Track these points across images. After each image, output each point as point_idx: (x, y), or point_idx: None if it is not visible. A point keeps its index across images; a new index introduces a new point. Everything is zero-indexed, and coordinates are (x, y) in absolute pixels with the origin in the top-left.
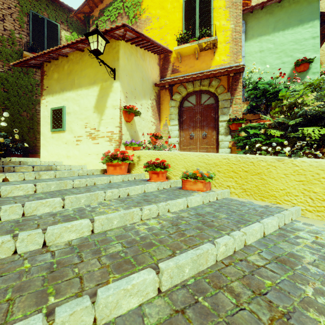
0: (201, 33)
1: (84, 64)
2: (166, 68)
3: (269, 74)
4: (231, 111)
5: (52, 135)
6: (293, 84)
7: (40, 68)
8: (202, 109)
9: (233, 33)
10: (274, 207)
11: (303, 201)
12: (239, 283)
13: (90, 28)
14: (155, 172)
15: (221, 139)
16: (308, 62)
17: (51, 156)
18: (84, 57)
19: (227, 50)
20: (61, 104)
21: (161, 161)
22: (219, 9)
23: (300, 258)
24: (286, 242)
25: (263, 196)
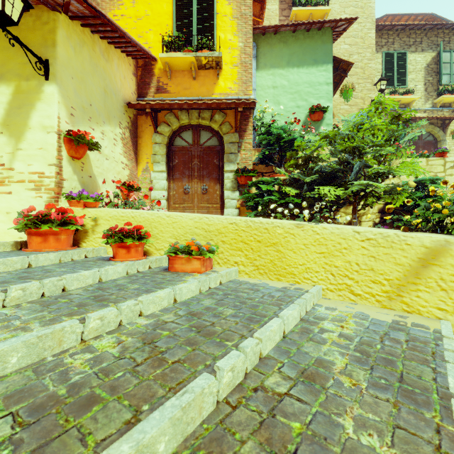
0: (200, 43)
1: None
2: (147, 82)
3: (283, 117)
4: (240, 159)
5: None
6: (308, 134)
7: None
8: (201, 152)
9: (242, 54)
10: (294, 289)
11: (325, 279)
12: (254, 442)
13: None
14: (123, 245)
15: (226, 196)
16: (322, 110)
17: None
18: None
19: (235, 75)
20: None
21: (135, 226)
22: (224, 16)
23: (330, 365)
24: (311, 342)
25: (280, 275)
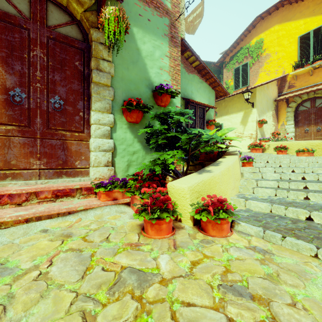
0: (314, 59)
1: (234, 101)
2: (283, 86)
3: None
4: None
5: None
6: None
7: None
8: (316, 111)
9: None
10: None
11: None
12: None
13: (223, 69)
14: (280, 151)
15: None
16: None
17: None
18: (234, 98)
19: None
20: (220, 122)
21: (284, 146)
22: None
23: None
24: None
25: None
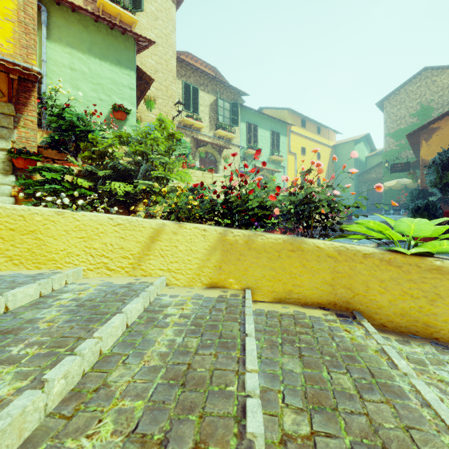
0: None
1: None
2: None
3: (83, 105)
4: (17, 137)
5: None
6: (111, 129)
7: None
8: None
9: (21, 12)
10: (49, 273)
11: (85, 260)
12: None
13: None
14: None
15: None
16: (125, 111)
17: None
18: None
19: (9, 31)
20: None
21: None
22: None
23: (40, 320)
24: (35, 310)
25: (40, 263)
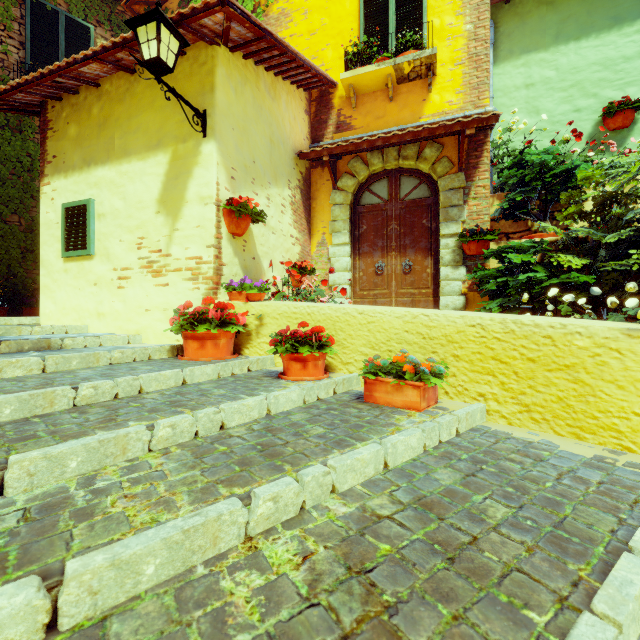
0: (401, 42)
1: (136, 102)
2: (323, 120)
3: (546, 135)
4: (467, 214)
5: (65, 265)
6: (599, 155)
7: (40, 113)
8: (402, 211)
9: (472, 42)
10: (626, 465)
11: None
12: None
13: None
14: (297, 357)
15: (444, 275)
16: (633, 107)
17: (63, 312)
18: (135, 87)
19: (458, 79)
20: (84, 196)
21: (313, 329)
22: None
23: None
24: None
25: (581, 428)
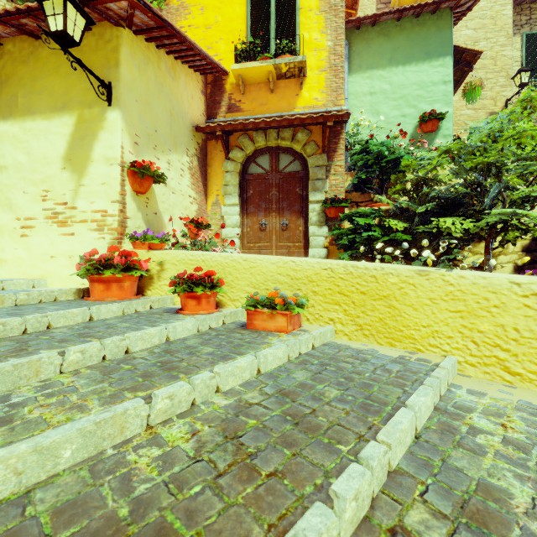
0: (279, 47)
1: (40, 65)
2: (217, 101)
3: (384, 131)
4: (329, 186)
5: None
6: (417, 149)
7: None
8: (280, 180)
9: (332, 55)
10: (416, 360)
11: (462, 348)
12: None
13: None
14: (192, 295)
15: (312, 232)
16: (438, 118)
17: None
18: (39, 51)
19: (322, 82)
20: None
21: (206, 272)
22: (308, 11)
23: (506, 497)
24: (461, 450)
25: (393, 338)
